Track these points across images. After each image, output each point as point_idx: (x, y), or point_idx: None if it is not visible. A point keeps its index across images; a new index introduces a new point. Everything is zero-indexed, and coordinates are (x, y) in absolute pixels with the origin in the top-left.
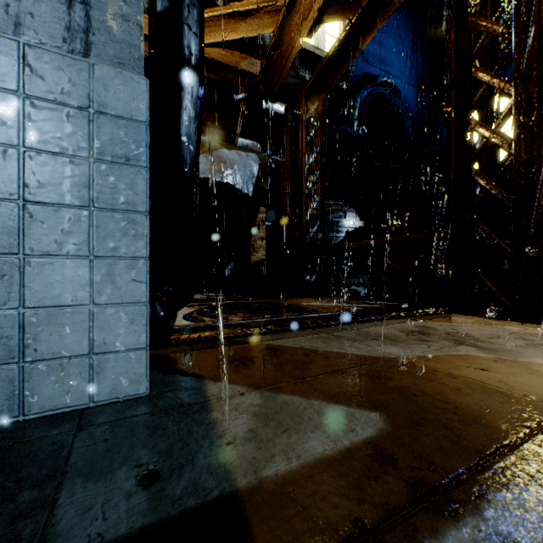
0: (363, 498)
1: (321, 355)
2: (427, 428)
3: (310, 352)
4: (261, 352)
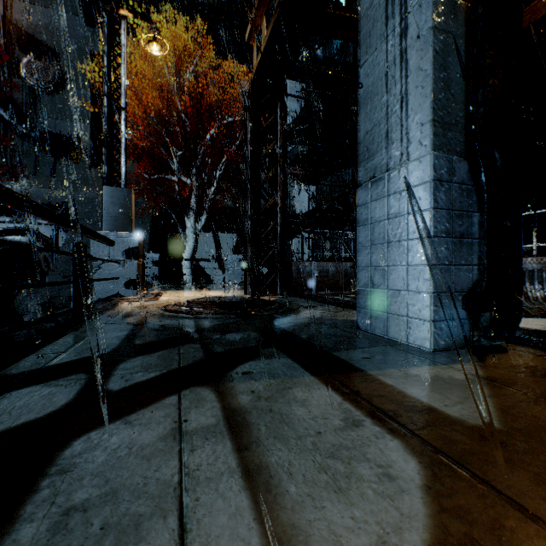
0: (373, 395)
1: None
2: (491, 446)
3: None
4: None
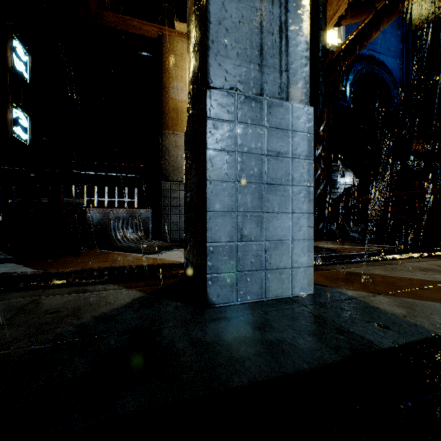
0: None
1: (395, 279)
2: None
3: (383, 276)
4: (347, 275)
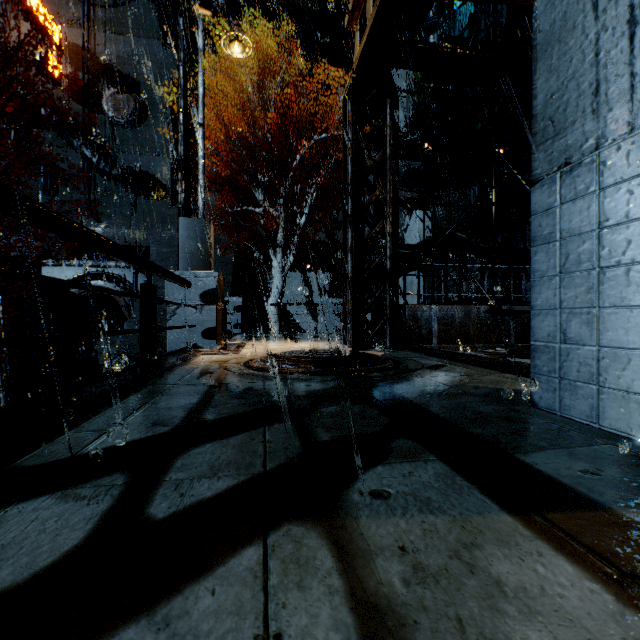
0: None
1: None
2: None
3: None
4: None
